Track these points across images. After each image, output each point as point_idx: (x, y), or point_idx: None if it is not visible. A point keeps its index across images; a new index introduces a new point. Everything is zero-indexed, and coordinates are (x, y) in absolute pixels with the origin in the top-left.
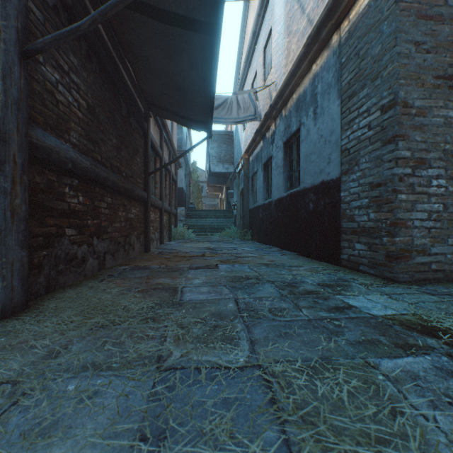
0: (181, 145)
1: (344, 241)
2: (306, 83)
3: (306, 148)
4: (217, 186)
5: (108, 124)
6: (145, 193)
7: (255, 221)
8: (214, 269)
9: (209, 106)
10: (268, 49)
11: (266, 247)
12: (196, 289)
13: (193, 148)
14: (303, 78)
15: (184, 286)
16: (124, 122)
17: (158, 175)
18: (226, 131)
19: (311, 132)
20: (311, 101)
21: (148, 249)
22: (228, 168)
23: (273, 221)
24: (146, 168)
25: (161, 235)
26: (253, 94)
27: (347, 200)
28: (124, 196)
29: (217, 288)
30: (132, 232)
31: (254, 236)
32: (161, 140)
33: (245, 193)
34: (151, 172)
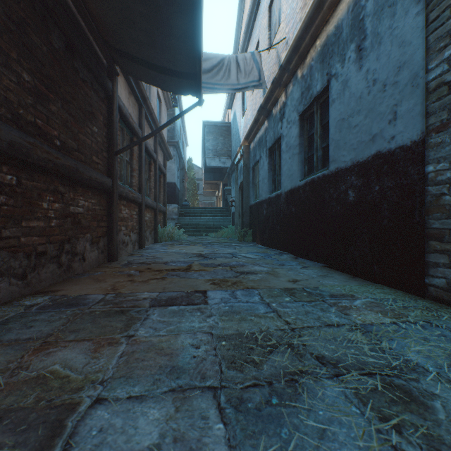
0: (173, 136)
1: (436, 252)
2: (340, 12)
3: (342, 110)
4: (214, 183)
5: (4, 39)
6: (108, 179)
7: (258, 219)
8: (199, 305)
9: (195, 39)
10: (275, 4)
11: (274, 253)
12: (124, 422)
13: (177, 119)
14: (335, 8)
15: (98, 397)
16: (57, 58)
17: (135, 161)
18: (222, 122)
19: (351, 82)
20: (351, 35)
21: (115, 257)
22: (225, 163)
23: (283, 218)
24: (111, 144)
25: (141, 236)
26: (257, 53)
27: (444, 178)
28: (59, 177)
29: (191, 414)
30: (78, 235)
31: (256, 237)
32: (141, 117)
33: (245, 187)
34: (118, 150)
